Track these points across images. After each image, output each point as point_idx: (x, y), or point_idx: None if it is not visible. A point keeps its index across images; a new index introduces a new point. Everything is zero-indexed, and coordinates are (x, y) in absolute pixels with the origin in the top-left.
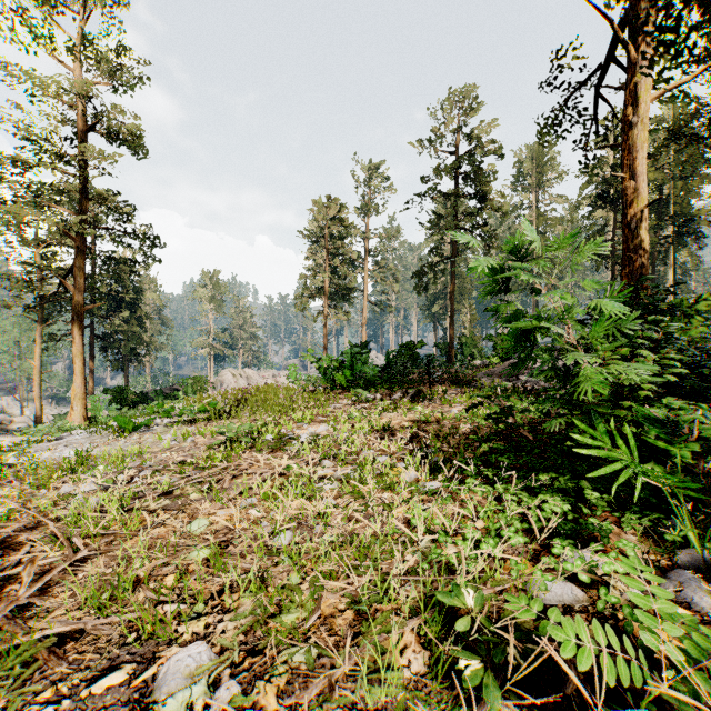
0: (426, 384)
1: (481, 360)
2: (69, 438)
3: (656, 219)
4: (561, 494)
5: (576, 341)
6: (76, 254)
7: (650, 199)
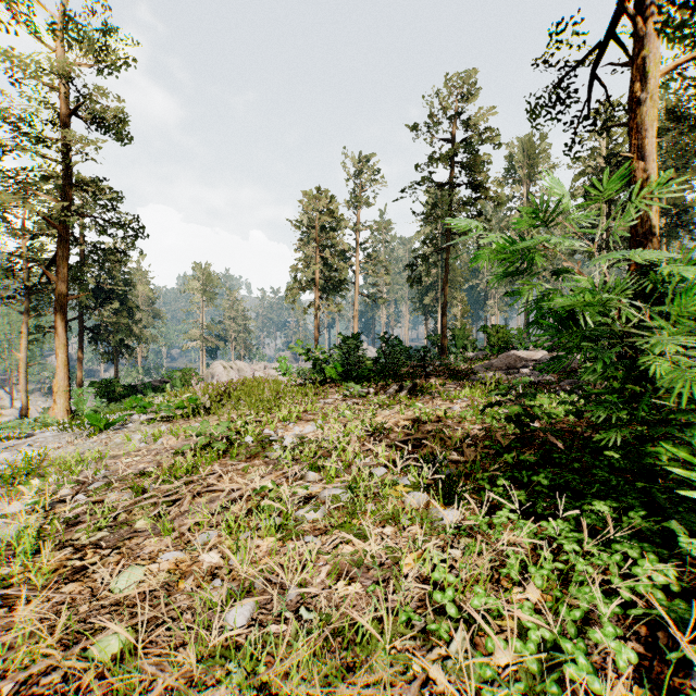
0: (420, 377)
1: (474, 352)
2: (39, 435)
3: None
4: (646, 544)
5: (642, 324)
6: (58, 243)
7: None
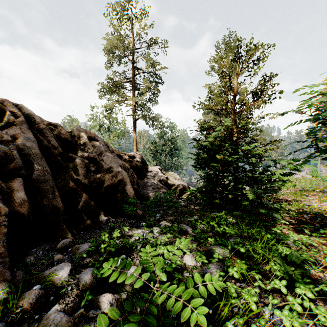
0: None
1: None
2: None
3: None
4: None
5: None
6: None
7: None
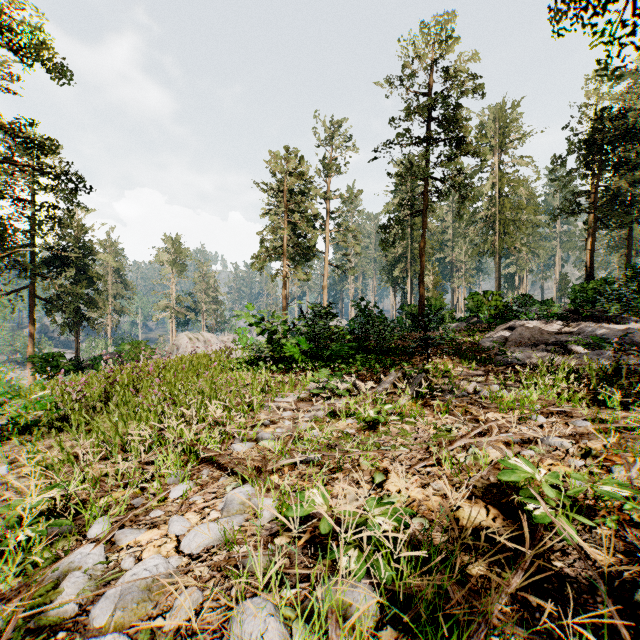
0: (415, 356)
1: (451, 323)
2: None
3: (635, 173)
4: None
5: None
6: None
7: (635, 149)
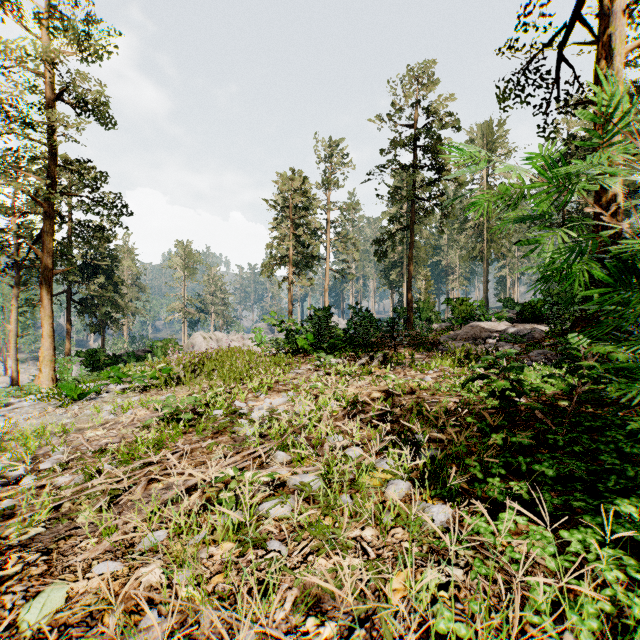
0: (389, 348)
1: (437, 324)
2: (18, 404)
3: None
4: None
5: None
6: (44, 220)
7: None
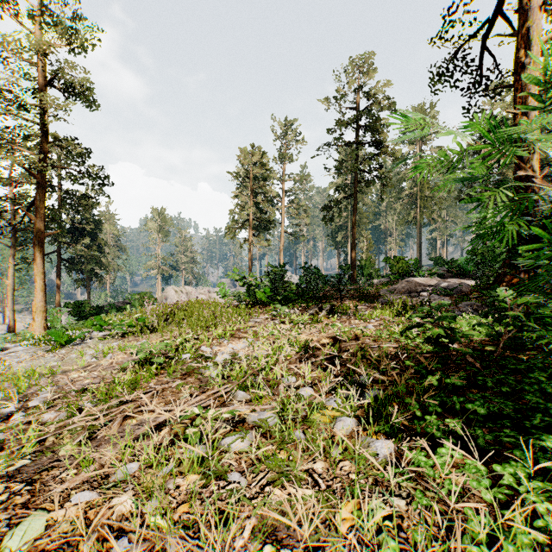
0: (336, 300)
1: (377, 279)
2: (13, 349)
3: None
4: None
5: None
6: (37, 189)
7: None
